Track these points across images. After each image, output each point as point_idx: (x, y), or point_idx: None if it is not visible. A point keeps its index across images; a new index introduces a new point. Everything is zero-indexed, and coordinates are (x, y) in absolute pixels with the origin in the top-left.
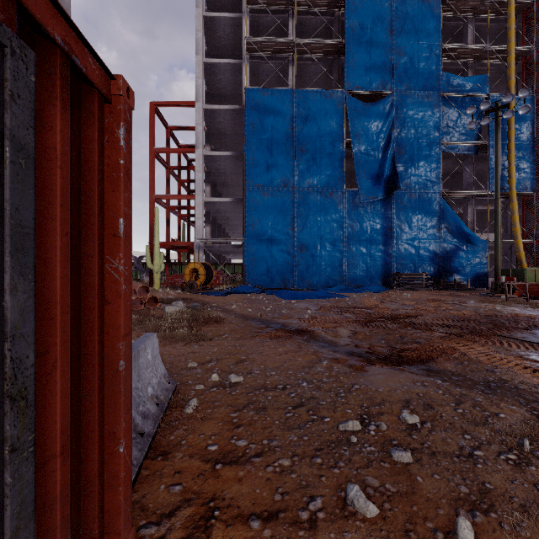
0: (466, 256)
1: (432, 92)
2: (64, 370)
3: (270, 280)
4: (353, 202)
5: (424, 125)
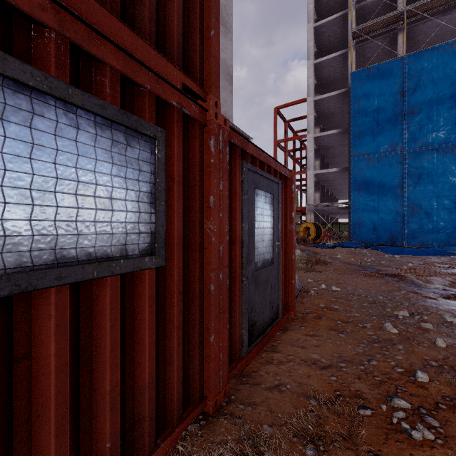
0: None
1: None
2: (283, 252)
3: (376, 238)
4: None
5: None
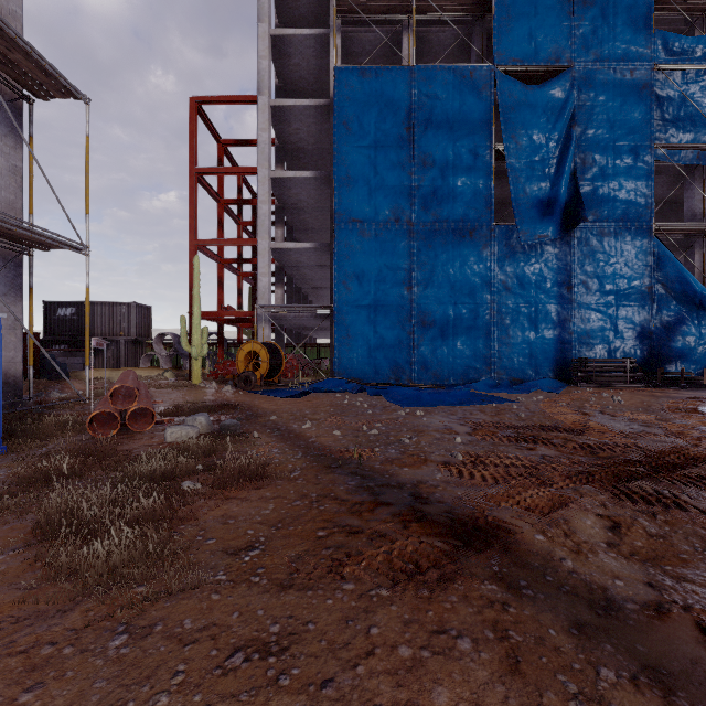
0: (698, 331)
1: (638, 63)
2: None
3: (374, 371)
4: (507, 245)
5: (626, 117)
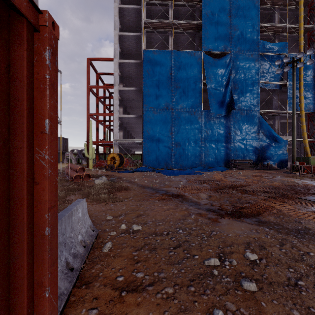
0: (274, 149)
1: (254, 52)
2: None
3: (158, 164)
4: (207, 117)
5: (249, 71)
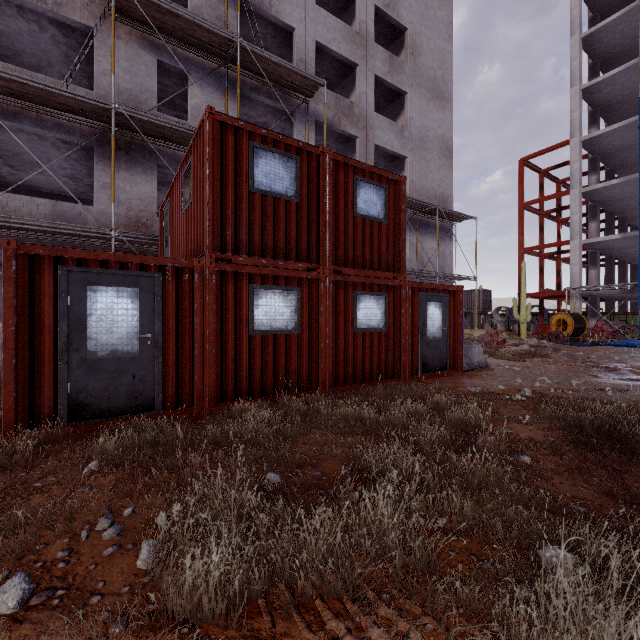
0: None
1: None
2: (452, 334)
3: None
4: None
5: None
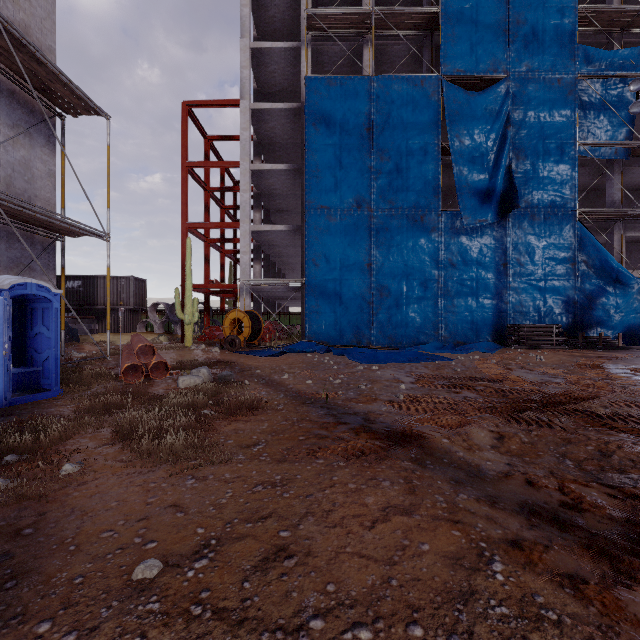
0: (615, 301)
1: (564, 73)
2: None
3: (339, 335)
4: (452, 228)
5: (553, 119)
